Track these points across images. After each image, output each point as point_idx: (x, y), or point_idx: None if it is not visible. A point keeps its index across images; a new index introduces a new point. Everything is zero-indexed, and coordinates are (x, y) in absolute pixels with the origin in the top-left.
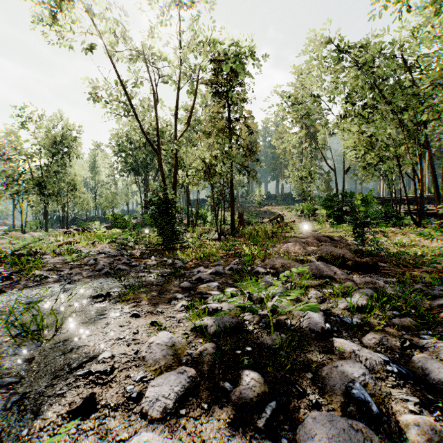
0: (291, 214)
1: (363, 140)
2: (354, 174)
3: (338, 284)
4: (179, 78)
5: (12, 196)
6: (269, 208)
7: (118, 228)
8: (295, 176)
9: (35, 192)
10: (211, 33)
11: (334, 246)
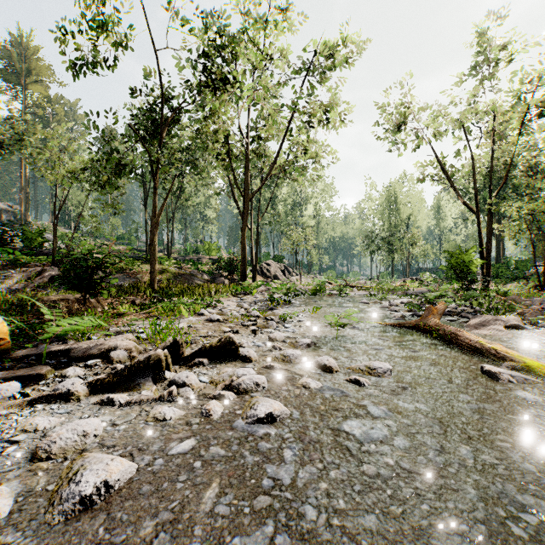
0: None
1: None
2: None
3: None
4: (493, 141)
5: (370, 254)
6: None
7: (452, 279)
8: None
9: (385, 249)
10: None
11: None
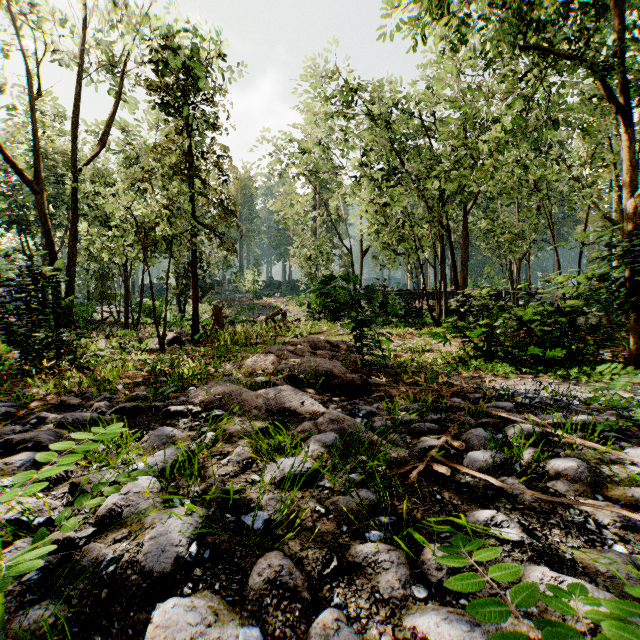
0: (299, 309)
1: (377, 210)
2: (373, 257)
3: (297, 425)
4: (81, 57)
5: None
6: (270, 300)
7: None
8: (303, 256)
9: None
10: (154, 1)
11: (332, 355)
